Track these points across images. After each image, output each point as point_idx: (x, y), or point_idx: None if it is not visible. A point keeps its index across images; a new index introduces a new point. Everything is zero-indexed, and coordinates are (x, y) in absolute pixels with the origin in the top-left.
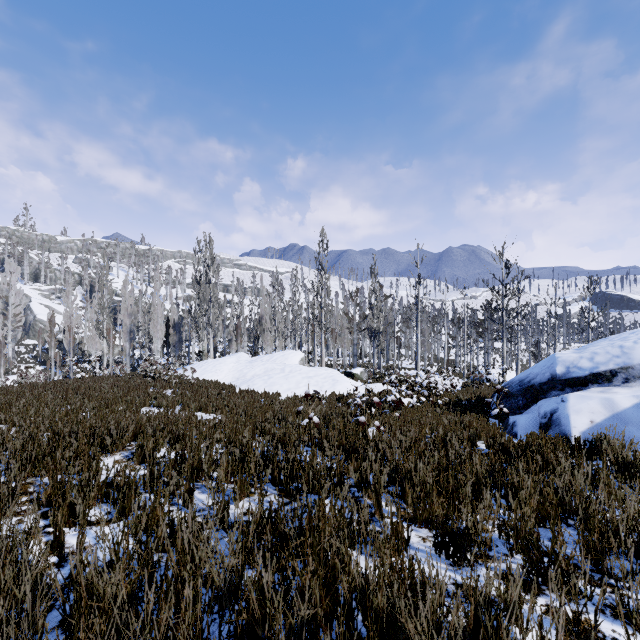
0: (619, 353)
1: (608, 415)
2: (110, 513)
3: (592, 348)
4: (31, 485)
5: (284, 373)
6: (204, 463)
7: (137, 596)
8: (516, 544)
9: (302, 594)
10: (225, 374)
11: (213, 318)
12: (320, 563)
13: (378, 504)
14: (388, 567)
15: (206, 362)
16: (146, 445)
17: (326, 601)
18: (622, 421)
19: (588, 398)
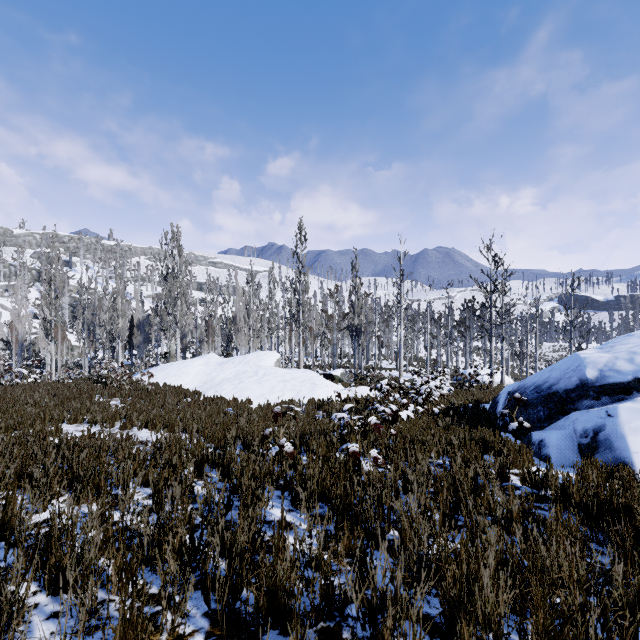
0: None
1: None
2: None
3: (622, 347)
4: None
5: (257, 376)
6: (68, 569)
7: None
8: None
9: None
10: (191, 378)
11: (180, 316)
12: None
13: None
14: None
15: (171, 364)
16: (5, 510)
17: None
18: None
19: None
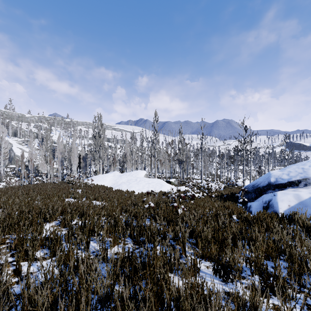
0: (302, 171)
1: (297, 202)
2: (47, 254)
3: (288, 169)
4: (7, 239)
5: (137, 181)
6: (95, 227)
7: (57, 301)
8: (255, 270)
9: (145, 300)
10: (108, 182)
11: (102, 154)
12: (154, 282)
13: (184, 249)
14: (190, 285)
15: (98, 176)
16: (67, 218)
17: (157, 304)
18: (304, 205)
19: (287, 194)
